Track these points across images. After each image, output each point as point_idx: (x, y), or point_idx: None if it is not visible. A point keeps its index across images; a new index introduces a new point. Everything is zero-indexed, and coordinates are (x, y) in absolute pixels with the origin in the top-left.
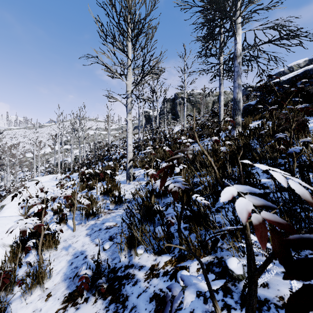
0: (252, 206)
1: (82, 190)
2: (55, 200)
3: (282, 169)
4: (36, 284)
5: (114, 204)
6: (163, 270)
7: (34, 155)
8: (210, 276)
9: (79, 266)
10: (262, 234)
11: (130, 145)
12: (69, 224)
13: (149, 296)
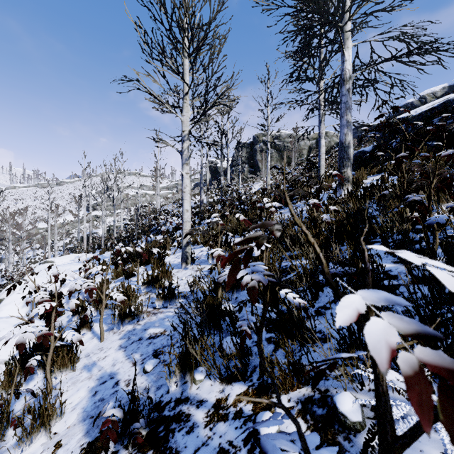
0: (396, 335)
1: (117, 277)
2: (73, 295)
3: (416, 249)
4: (40, 427)
5: (163, 299)
6: (235, 408)
7: (49, 225)
8: (312, 438)
9: (106, 398)
10: (423, 399)
11: (187, 210)
12: (95, 329)
13: (212, 453)
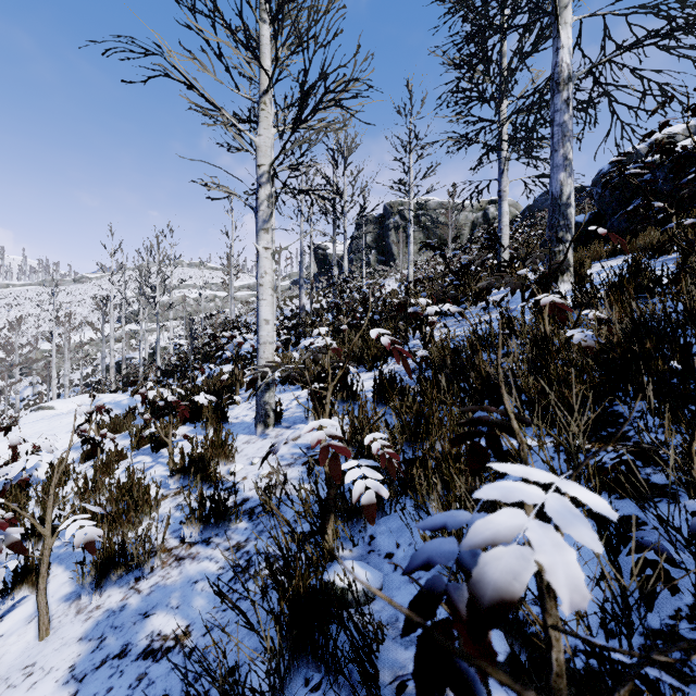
0: None
1: (141, 445)
2: None
3: None
4: None
5: (200, 523)
6: None
7: (54, 346)
8: None
9: None
10: None
11: (266, 321)
12: (47, 589)
13: None
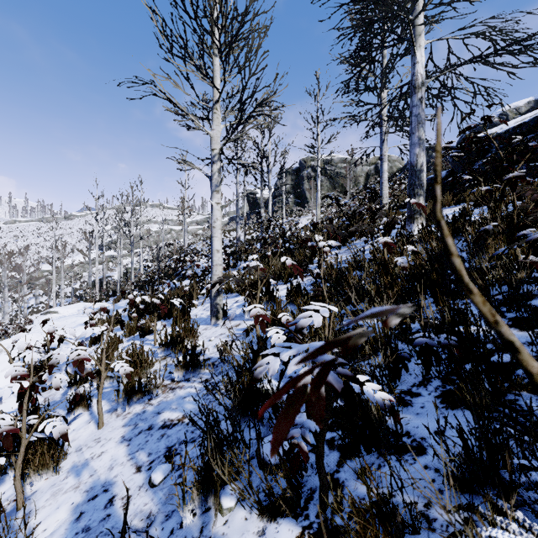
0: None
1: (131, 334)
2: (59, 367)
3: (533, 307)
4: None
5: (183, 369)
6: None
7: (54, 267)
8: None
9: (93, 527)
10: None
11: (217, 251)
12: (94, 409)
13: None
